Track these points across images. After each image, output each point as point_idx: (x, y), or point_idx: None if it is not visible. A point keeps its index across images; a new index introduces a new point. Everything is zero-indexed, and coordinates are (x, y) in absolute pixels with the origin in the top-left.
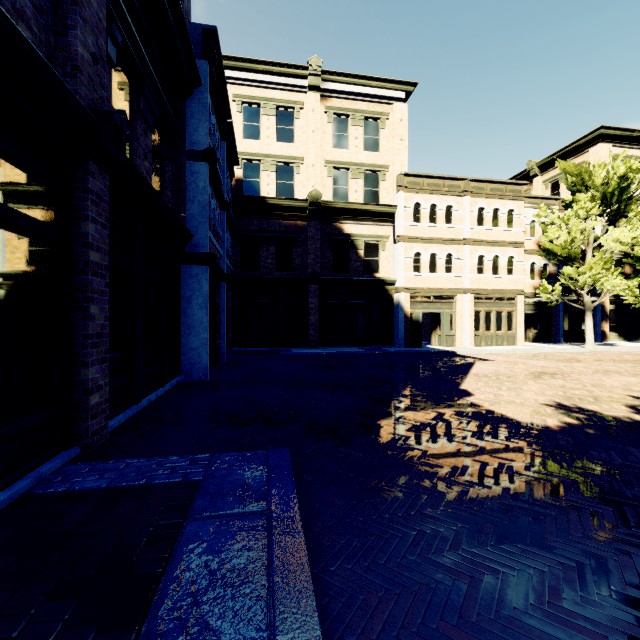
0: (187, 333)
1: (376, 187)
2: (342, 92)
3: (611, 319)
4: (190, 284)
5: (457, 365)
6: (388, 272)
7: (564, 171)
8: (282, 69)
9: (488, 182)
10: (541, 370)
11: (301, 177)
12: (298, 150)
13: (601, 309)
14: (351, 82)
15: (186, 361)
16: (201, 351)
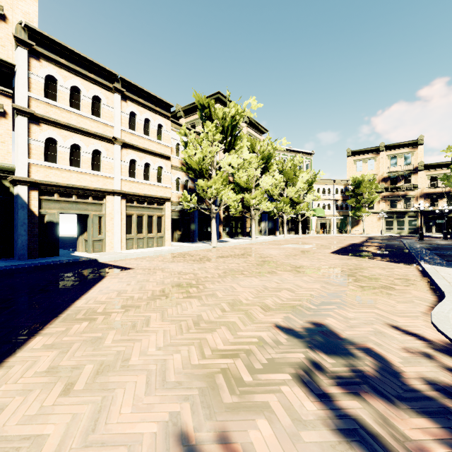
0: None
1: None
2: None
3: (223, 224)
4: None
5: (70, 287)
6: (3, 155)
7: (199, 103)
8: None
9: (140, 90)
10: (177, 280)
11: None
12: None
13: (219, 217)
14: None
15: None
16: None
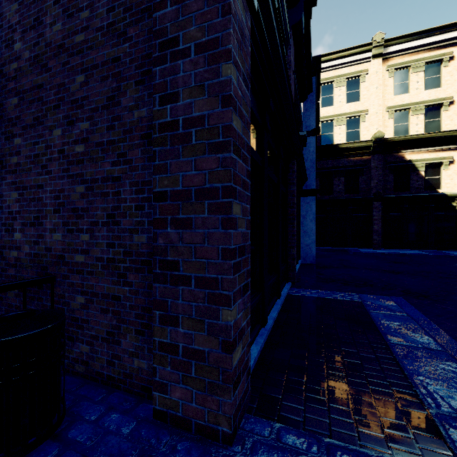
0: (303, 235)
1: (438, 117)
2: (403, 50)
3: None
4: (305, 207)
5: None
6: (451, 187)
7: None
8: (351, 51)
9: None
10: None
11: (365, 124)
12: (363, 105)
13: None
14: (412, 39)
15: (303, 251)
16: (311, 246)
